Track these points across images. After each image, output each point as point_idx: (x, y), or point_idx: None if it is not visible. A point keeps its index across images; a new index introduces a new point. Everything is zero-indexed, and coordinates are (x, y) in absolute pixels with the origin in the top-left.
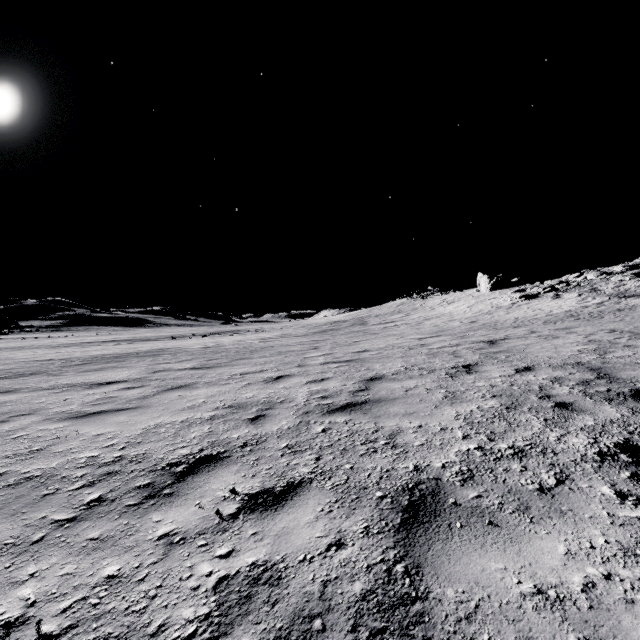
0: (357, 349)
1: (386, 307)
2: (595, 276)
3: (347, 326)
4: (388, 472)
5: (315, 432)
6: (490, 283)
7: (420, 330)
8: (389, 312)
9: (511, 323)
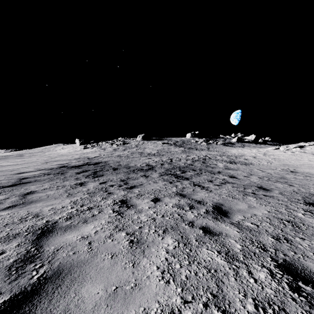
0: (16, 160)
1: (37, 149)
2: (104, 143)
3: (13, 157)
4: (17, 165)
5: (7, 165)
6: (79, 142)
7: (42, 157)
8: (37, 152)
9: (69, 155)
